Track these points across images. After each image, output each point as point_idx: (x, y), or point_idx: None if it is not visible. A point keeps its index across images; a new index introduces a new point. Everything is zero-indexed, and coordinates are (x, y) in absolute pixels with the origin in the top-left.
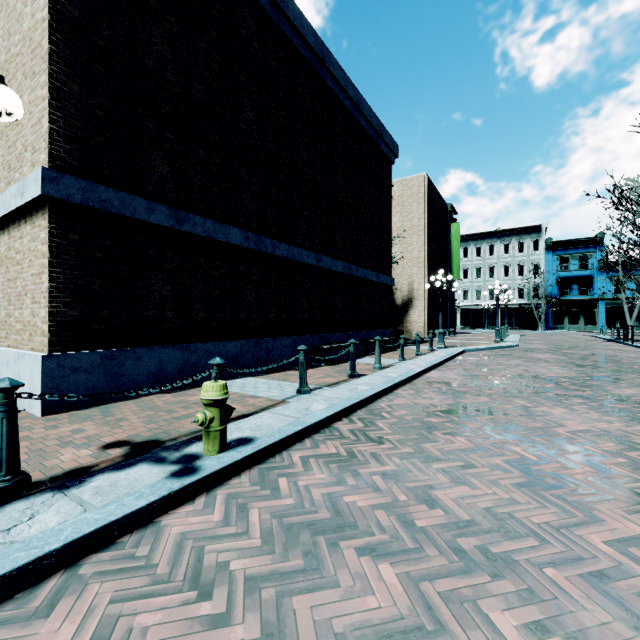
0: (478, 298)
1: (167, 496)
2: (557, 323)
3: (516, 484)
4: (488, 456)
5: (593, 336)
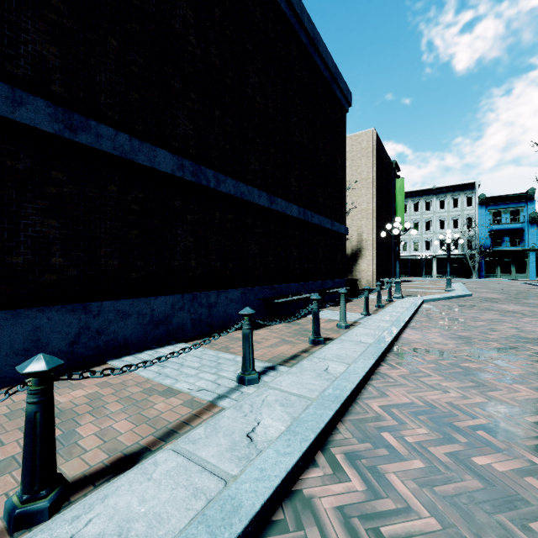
0: (416, 249)
1: None
2: (490, 272)
3: None
4: None
5: (531, 284)
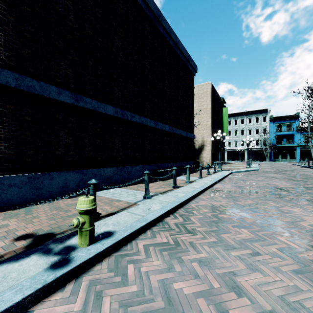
0: (236, 145)
1: (41, 288)
2: (275, 158)
3: (293, 271)
4: (266, 245)
5: (295, 164)
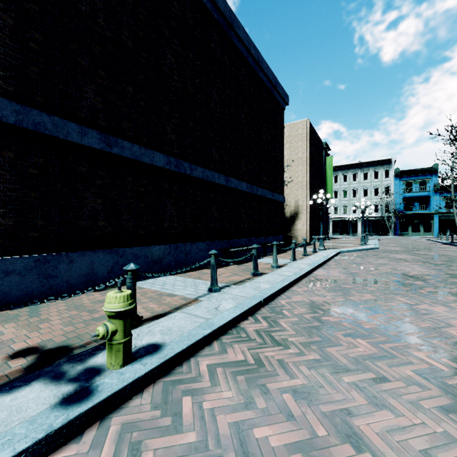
0: (345, 212)
1: (43, 439)
2: (403, 231)
3: (441, 407)
4: (396, 365)
5: (432, 240)
